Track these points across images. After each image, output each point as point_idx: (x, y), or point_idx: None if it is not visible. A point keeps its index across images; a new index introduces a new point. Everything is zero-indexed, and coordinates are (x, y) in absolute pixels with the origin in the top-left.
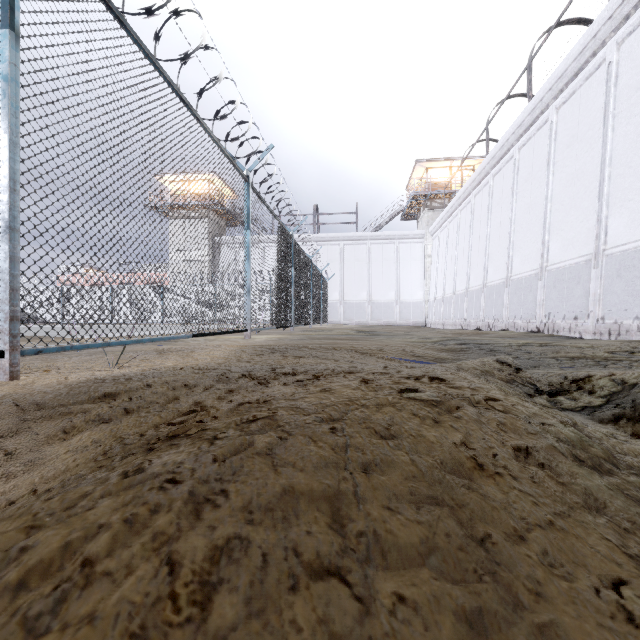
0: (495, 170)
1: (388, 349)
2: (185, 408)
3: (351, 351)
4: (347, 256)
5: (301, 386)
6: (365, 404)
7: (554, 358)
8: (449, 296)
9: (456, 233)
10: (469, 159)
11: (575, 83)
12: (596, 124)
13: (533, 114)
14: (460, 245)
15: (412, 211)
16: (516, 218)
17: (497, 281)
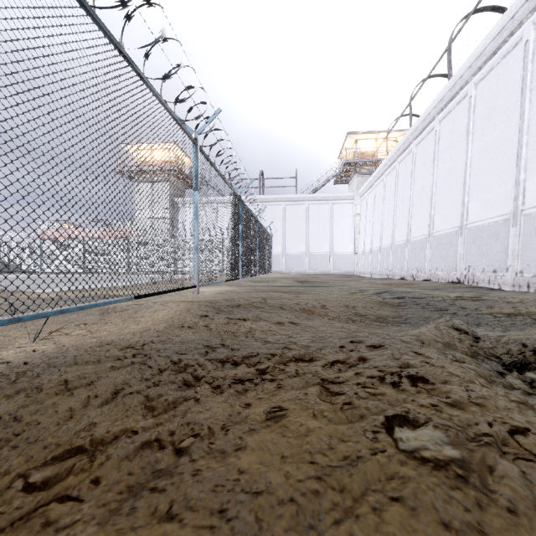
0: (418, 140)
1: (331, 305)
2: (69, 440)
3: (295, 309)
4: (288, 215)
5: (240, 393)
6: (346, 487)
7: (491, 314)
8: (376, 249)
9: (382, 195)
10: (392, 132)
11: (493, 61)
12: (513, 97)
13: (453, 90)
14: (386, 205)
15: (344, 176)
16: (437, 182)
17: (420, 237)
